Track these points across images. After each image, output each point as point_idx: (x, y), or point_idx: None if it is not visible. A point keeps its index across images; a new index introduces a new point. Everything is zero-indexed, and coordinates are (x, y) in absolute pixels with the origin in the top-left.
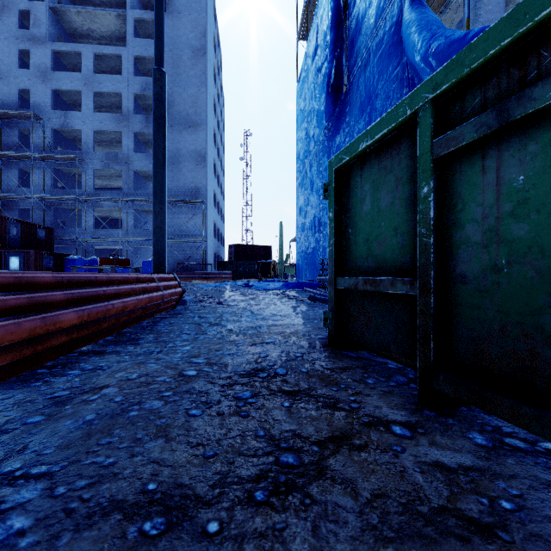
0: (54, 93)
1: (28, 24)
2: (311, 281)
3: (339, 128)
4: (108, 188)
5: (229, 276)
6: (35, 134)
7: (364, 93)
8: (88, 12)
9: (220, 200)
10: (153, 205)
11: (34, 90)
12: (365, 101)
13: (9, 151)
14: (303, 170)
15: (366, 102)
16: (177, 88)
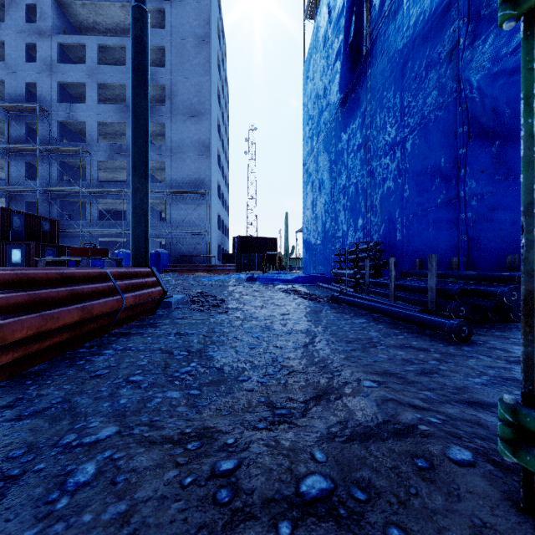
0: (60, 86)
1: (36, 19)
2: (322, 274)
3: (357, 98)
4: (114, 180)
5: (233, 269)
6: (41, 127)
7: (394, 46)
8: (92, 4)
9: (225, 192)
10: (132, 179)
11: (41, 84)
12: (395, 55)
13: (17, 144)
14: (311, 154)
15: (396, 56)
16: (181, 77)
